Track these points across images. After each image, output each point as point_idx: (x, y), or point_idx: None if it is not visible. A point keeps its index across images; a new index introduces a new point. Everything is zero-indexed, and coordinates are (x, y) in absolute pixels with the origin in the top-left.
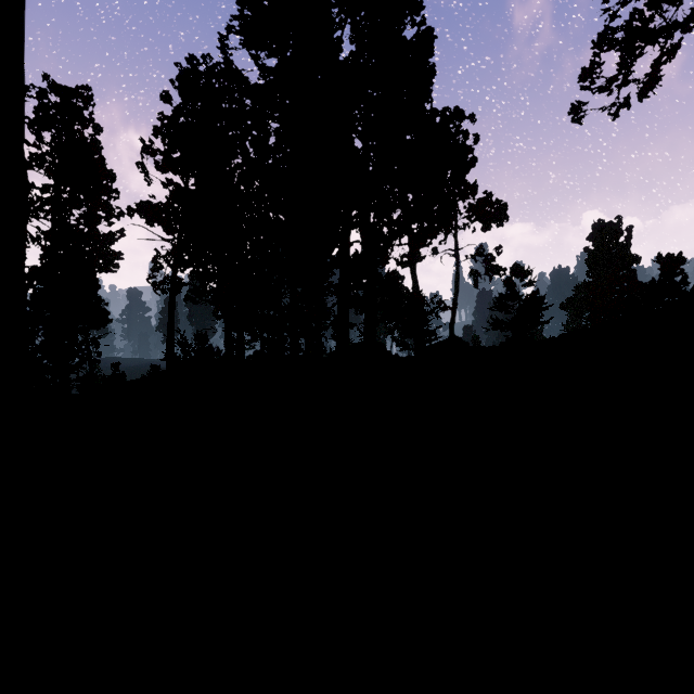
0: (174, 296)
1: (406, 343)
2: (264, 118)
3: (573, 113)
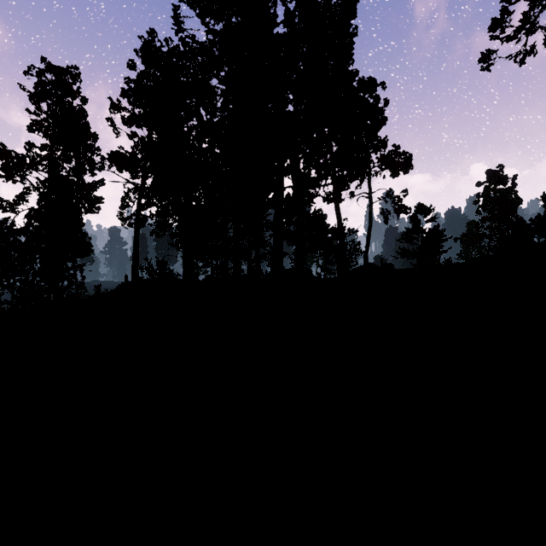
0: (138, 229)
1: (329, 268)
2: (210, 75)
3: (482, 61)
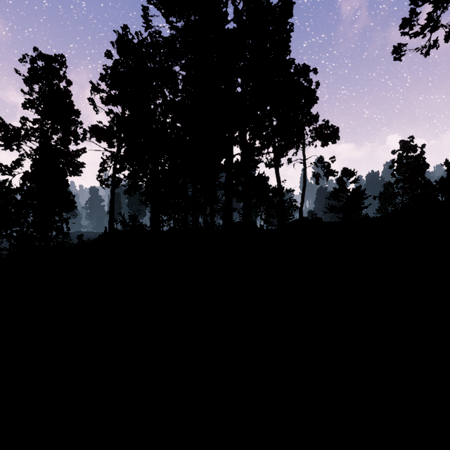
0: (113, 189)
1: (270, 221)
2: (173, 63)
3: (395, 53)
